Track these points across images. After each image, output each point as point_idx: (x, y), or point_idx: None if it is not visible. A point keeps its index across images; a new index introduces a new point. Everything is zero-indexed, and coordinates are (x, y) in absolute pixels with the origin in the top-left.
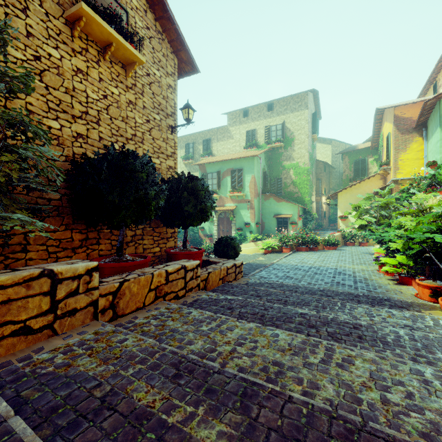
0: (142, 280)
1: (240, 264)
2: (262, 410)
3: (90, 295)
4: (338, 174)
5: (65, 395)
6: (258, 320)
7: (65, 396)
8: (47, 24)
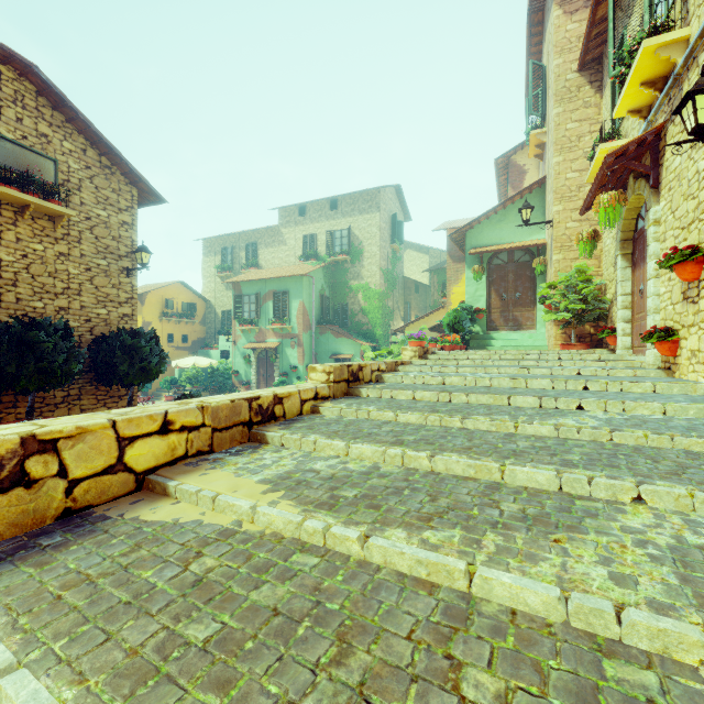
0: None
1: None
2: None
3: None
4: None
5: None
6: None
7: None
8: None
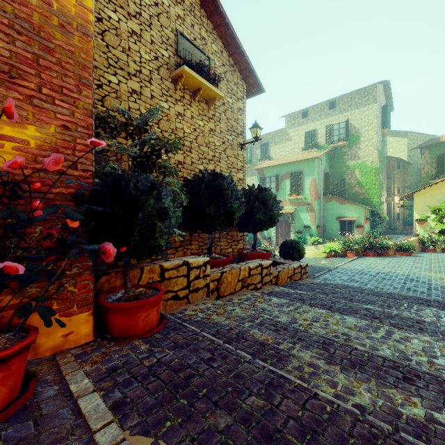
0: (234, 273)
1: (305, 266)
2: (336, 351)
3: (205, 279)
4: (415, 170)
5: (215, 330)
6: (327, 309)
7: (215, 331)
8: (162, 86)
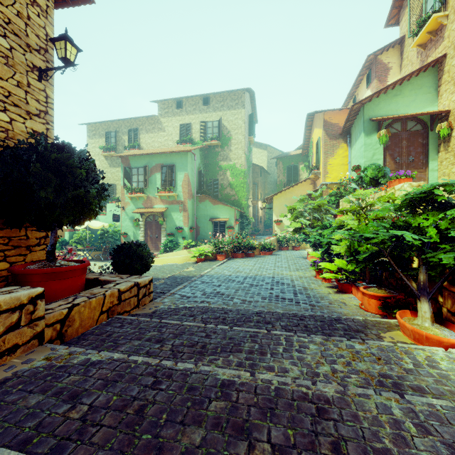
0: None
1: (148, 282)
2: None
3: None
4: (272, 180)
5: None
6: (123, 430)
7: None
8: None
